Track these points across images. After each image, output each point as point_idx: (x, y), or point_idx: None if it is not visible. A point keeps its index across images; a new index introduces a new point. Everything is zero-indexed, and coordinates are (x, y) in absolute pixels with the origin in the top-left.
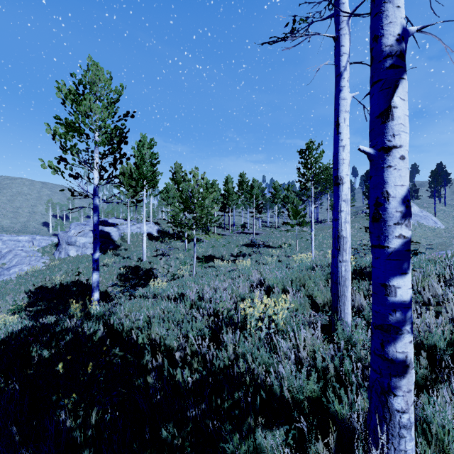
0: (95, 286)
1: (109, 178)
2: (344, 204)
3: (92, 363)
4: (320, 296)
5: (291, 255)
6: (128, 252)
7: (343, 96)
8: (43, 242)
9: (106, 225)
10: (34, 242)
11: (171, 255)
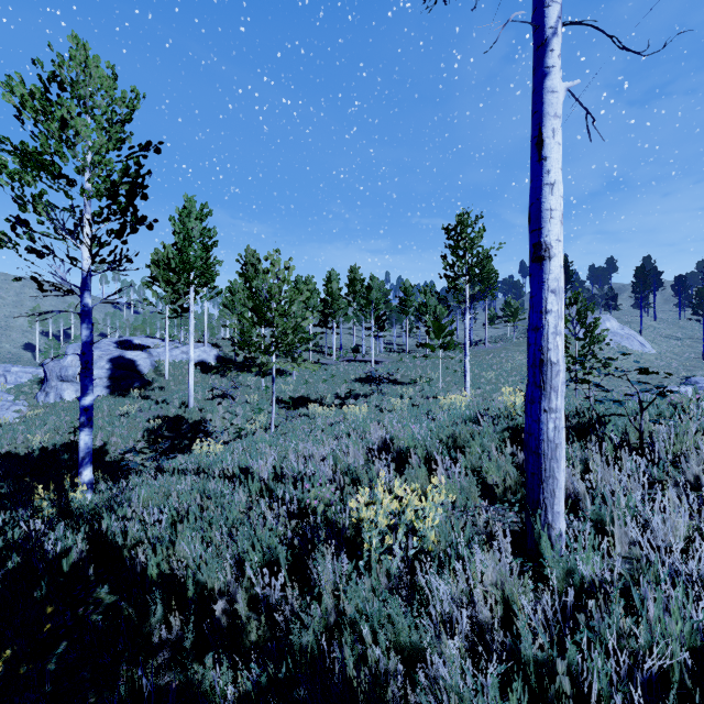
0: (84, 457)
1: (115, 260)
2: (553, 298)
3: (21, 642)
4: (494, 472)
5: (432, 395)
6: (165, 392)
7: (551, 86)
8: (24, 378)
9: (130, 349)
10: (7, 378)
11: (237, 397)
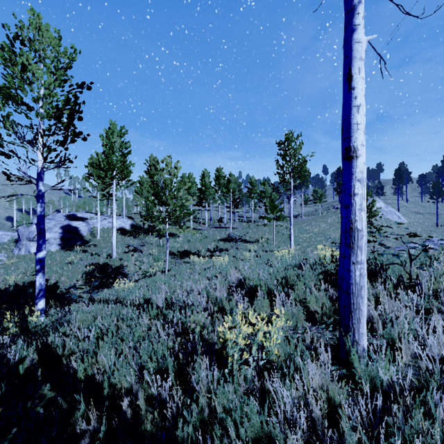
0: (39, 293)
1: (60, 161)
2: (359, 185)
3: None
4: (314, 303)
5: (269, 249)
6: (97, 248)
7: (357, 38)
8: (6, 238)
9: (74, 220)
10: None
11: (144, 251)
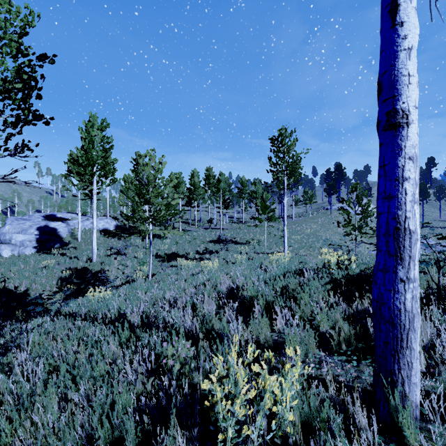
0: None
1: (16, 149)
2: (409, 166)
3: None
4: (324, 322)
5: (261, 251)
6: (77, 250)
7: None
8: None
9: (53, 220)
10: None
11: (128, 254)
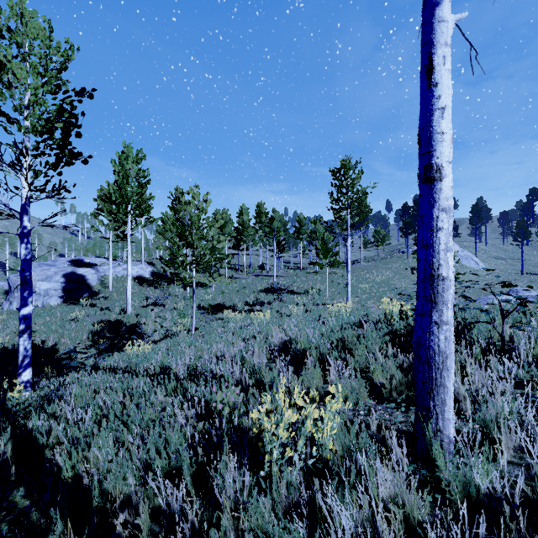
0: (23, 360)
1: (53, 190)
2: (443, 217)
3: None
4: (379, 373)
5: (321, 302)
6: (108, 301)
7: (441, 17)
8: None
9: (81, 266)
10: None
11: (167, 305)
